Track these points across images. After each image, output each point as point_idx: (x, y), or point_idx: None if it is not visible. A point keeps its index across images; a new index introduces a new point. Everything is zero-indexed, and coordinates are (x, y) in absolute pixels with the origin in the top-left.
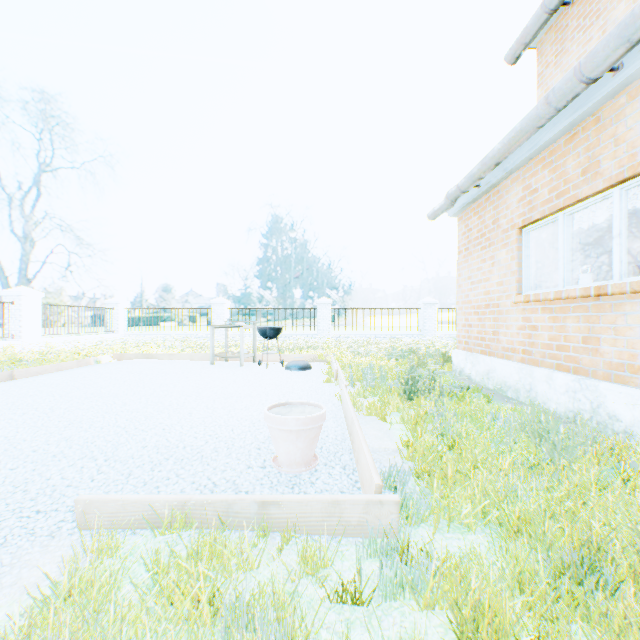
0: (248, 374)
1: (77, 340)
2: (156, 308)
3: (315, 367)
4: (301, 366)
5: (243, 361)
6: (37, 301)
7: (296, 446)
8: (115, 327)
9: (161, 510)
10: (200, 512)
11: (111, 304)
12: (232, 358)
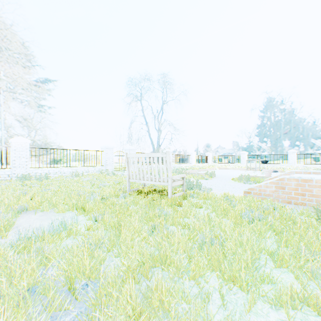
0: (257, 172)
1: (205, 164)
2: (220, 155)
3: (279, 172)
4: (274, 171)
5: (255, 169)
6: (194, 154)
7: (267, 173)
8: (208, 162)
9: (251, 176)
10: (255, 177)
11: (206, 154)
12: (251, 170)
